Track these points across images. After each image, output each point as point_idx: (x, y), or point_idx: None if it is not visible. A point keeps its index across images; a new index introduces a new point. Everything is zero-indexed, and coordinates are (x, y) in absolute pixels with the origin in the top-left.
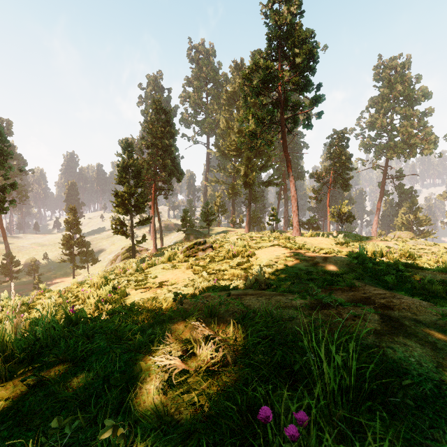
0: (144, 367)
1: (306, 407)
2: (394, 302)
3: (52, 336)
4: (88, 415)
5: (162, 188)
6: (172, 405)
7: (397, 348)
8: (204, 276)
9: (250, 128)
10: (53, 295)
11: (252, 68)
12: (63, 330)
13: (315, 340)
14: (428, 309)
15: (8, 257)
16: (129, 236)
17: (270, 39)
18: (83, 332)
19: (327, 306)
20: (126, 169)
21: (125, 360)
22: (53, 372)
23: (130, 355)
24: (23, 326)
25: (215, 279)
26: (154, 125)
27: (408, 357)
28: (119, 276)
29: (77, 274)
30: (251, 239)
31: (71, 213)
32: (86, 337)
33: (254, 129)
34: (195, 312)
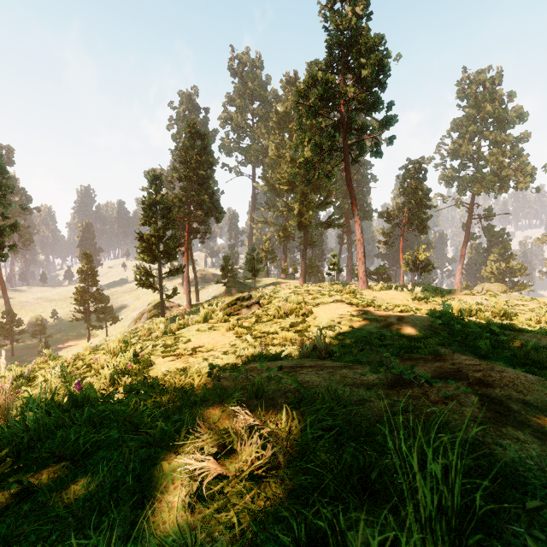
0: (166, 469)
1: (392, 540)
2: (493, 377)
3: (48, 424)
4: (86, 542)
5: (197, 230)
6: (203, 527)
7: (509, 446)
8: (249, 341)
9: (306, 157)
10: (60, 363)
11: (308, 83)
12: (62, 415)
13: (404, 445)
14: (538, 385)
15: (8, 315)
16: (157, 289)
17: (330, 47)
18: (89, 417)
19: (408, 383)
20: (153, 207)
21: (141, 459)
22: (45, 475)
23: (149, 451)
24: (14, 408)
25: (262, 345)
26: (187, 152)
27: (524, 459)
28: (142, 340)
29: (93, 335)
30: (307, 293)
31: (86, 261)
32: (92, 426)
33: (311, 158)
34: (235, 392)
